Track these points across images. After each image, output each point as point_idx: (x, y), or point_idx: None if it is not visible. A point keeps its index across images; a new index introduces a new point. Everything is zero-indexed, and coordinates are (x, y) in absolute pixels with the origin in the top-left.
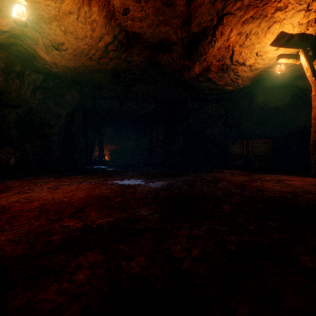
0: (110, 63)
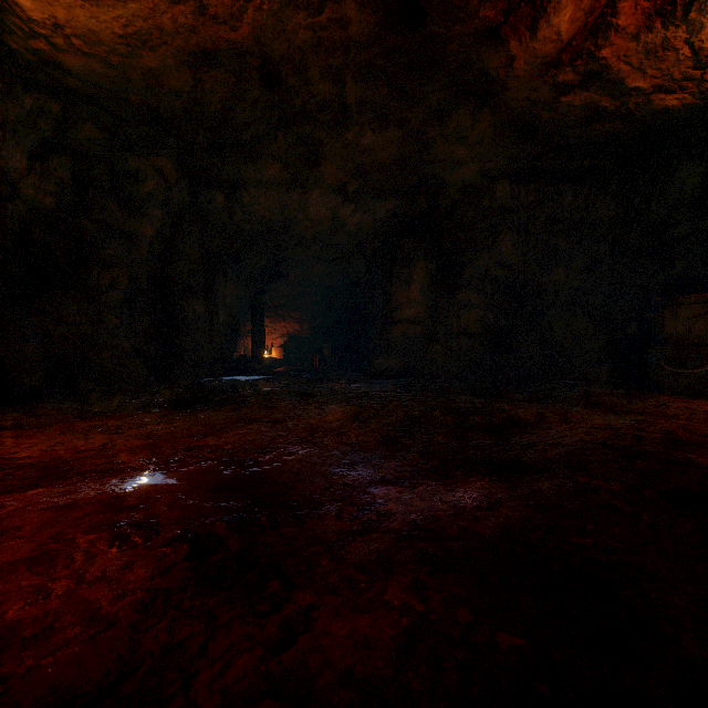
0: (244, 16)
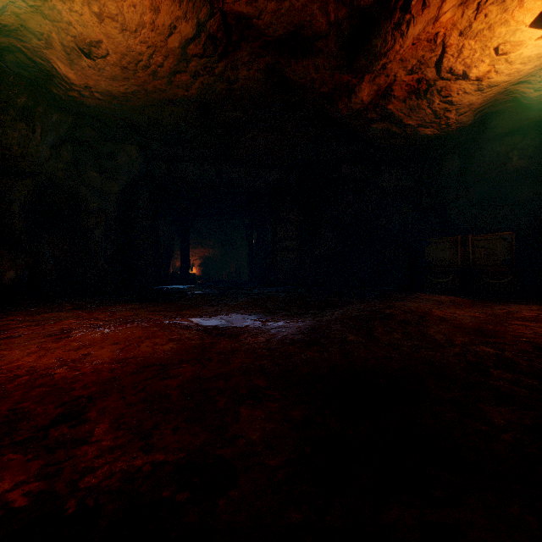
0: (193, 85)
